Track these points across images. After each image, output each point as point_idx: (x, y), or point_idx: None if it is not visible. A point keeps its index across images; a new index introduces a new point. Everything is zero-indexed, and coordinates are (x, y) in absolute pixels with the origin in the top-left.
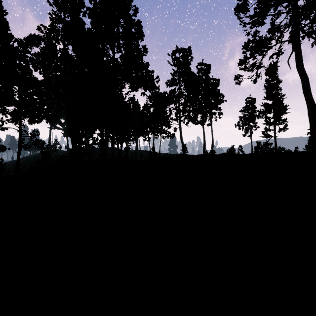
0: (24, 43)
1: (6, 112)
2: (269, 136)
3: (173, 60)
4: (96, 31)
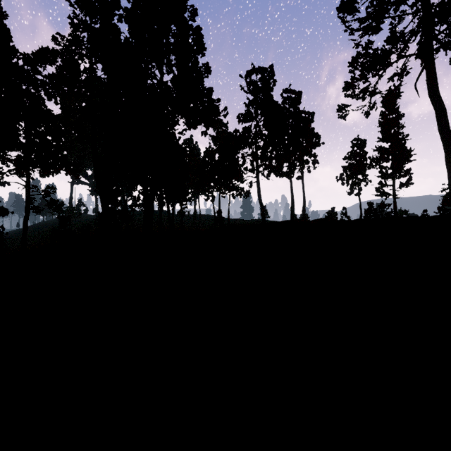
0: (32, 60)
1: (8, 160)
2: (386, 193)
3: (247, 85)
4: (136, 42)
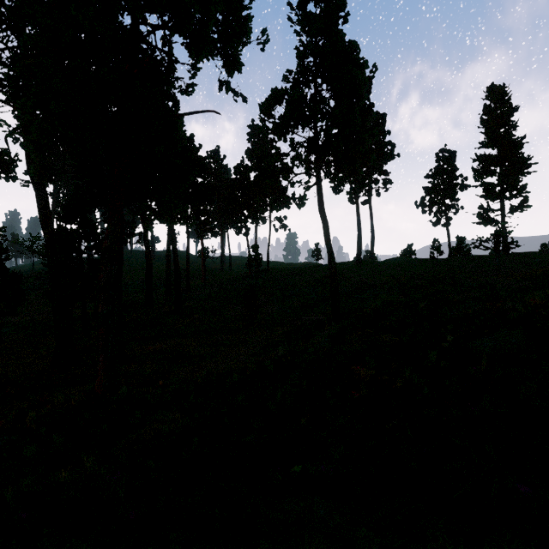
0: None
1: None
2: (492, 221)
3: (300, 20)
4: None
